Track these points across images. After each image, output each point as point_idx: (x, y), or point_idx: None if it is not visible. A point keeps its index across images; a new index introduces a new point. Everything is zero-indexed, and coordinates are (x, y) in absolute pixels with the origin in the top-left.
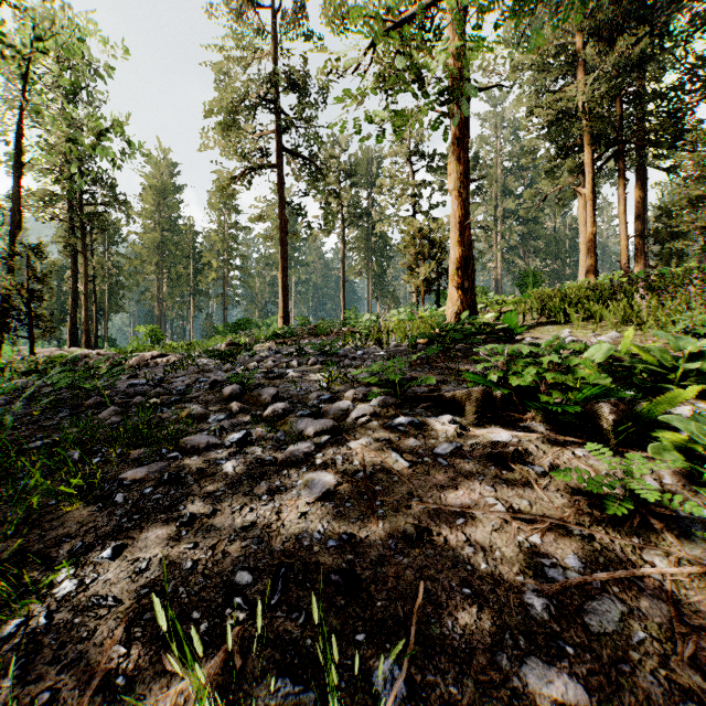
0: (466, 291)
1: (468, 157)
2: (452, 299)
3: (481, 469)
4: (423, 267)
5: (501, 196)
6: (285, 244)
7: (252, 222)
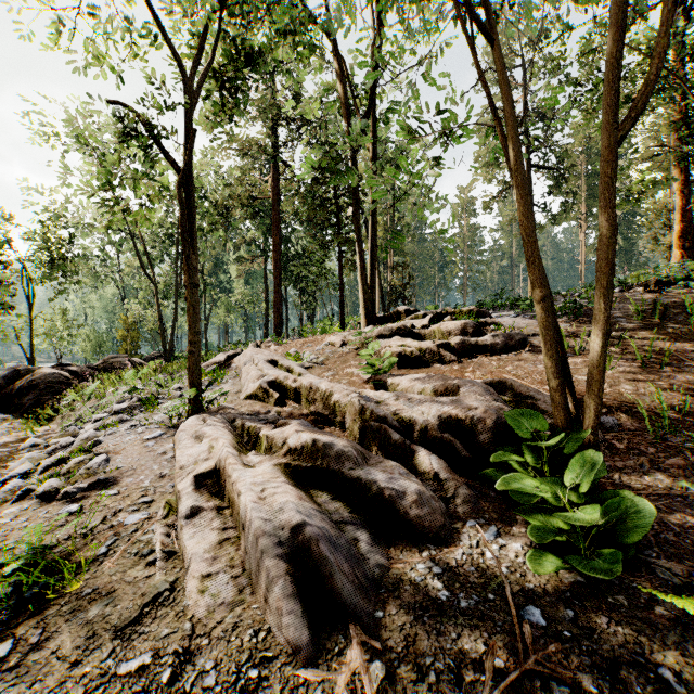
0: (685, 250)
1: (687, 168)
2: (674, 256)
3: (647, 293)
4: (666, 236)
5: None
6: None
7: (503, 224)
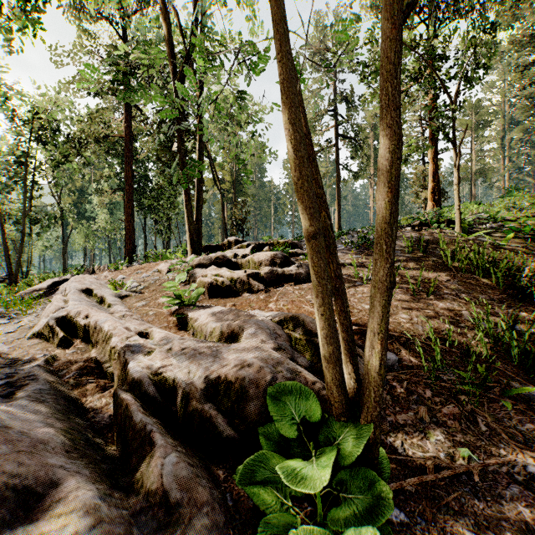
0: (436, 202)
1: (437, 144)
2: (429, 205)
3: (414, 232)
4: (423, 193)
5: (507, 128)
6: (339, 187)
7: None
